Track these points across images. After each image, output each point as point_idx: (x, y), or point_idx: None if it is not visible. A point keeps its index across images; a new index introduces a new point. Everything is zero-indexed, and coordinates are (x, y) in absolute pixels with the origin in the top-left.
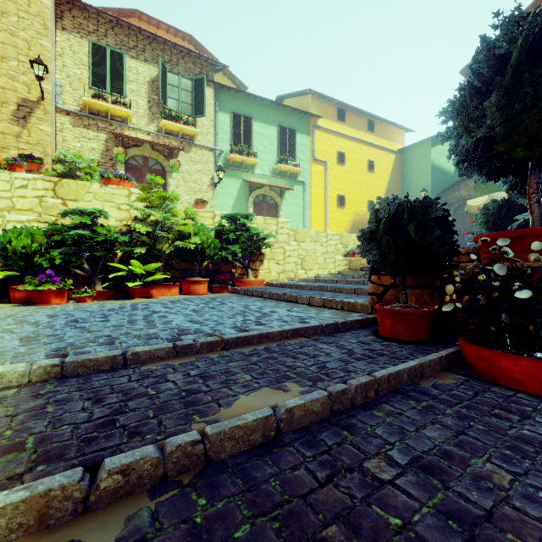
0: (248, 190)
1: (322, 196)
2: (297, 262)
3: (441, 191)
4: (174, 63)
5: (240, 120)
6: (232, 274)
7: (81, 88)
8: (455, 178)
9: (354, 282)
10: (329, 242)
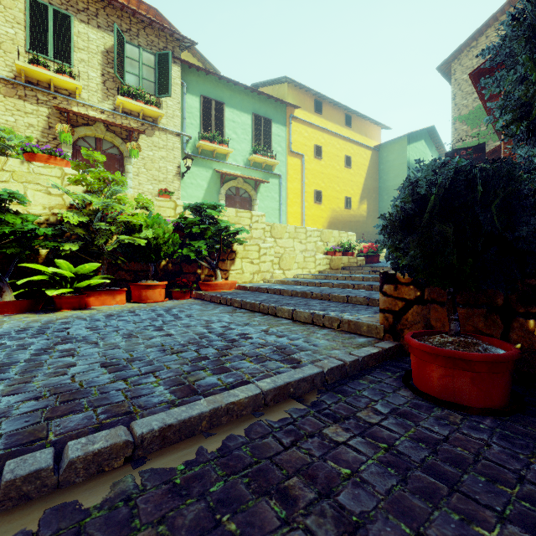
0: (220, 182)
1: (299, 191)
2: (274, 262)
3: None
4: (134, 33)
5: (210, 105)
6: (197, 276)
7: (15, 51)
8: None
9: (341, 285)
10: (308, 239)
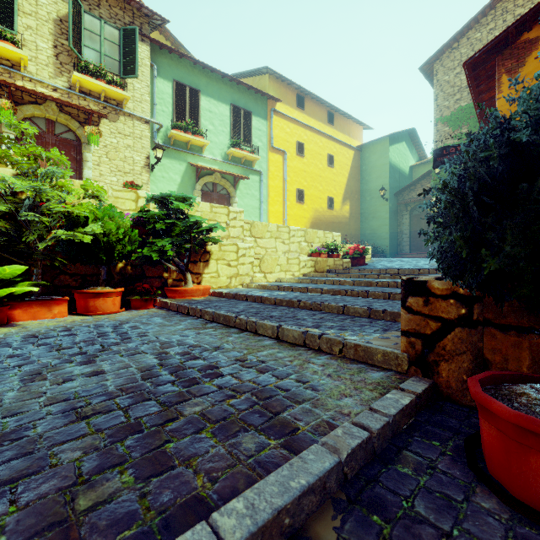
0: (195, 177)
1: (280, 189)
2: (254, 264)
3: (398, 191)
4: (94, 2)
5: (184, 91)
6: (163, 280)
7: None
8: (409, 179)
9: (332, 291)
10: (291, 239)
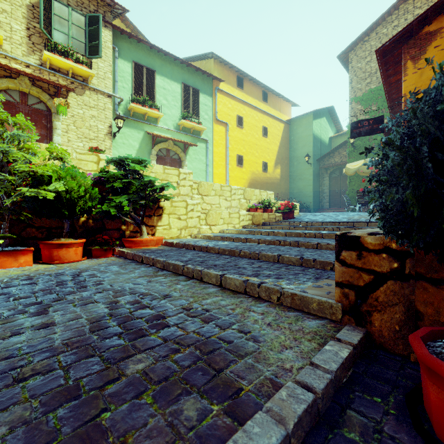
0: (151, 143)
1: (223, 155)
2: (201, 217)
3: (320, 157)
4: None
5: (142, 71)
6: (122, 232)
7: None
8: (329, 147)
9: (267, 242)
10: (233, 196)
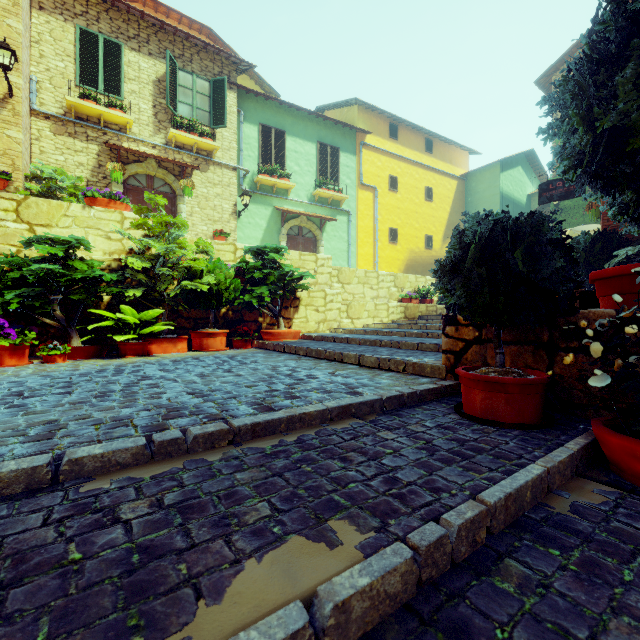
0: (280, 221)
1: (370, 230)
2: (341, 309)
3: None
4: (187, 59)
5: (270, 134)
6: (258, 324)
7: (65, 85)
8: (527, 210)
9: (414, 334)
10: (380, 284)
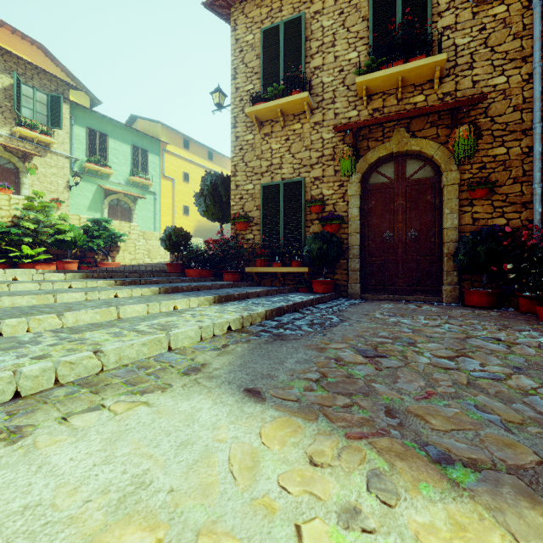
0: (104, 195)
1: (170, 205)
2: (145, 253)
3: None
4: (29, 77)
5: (95, 135)
6: (95, 259)
7: None
8: None
9: None
10: None
